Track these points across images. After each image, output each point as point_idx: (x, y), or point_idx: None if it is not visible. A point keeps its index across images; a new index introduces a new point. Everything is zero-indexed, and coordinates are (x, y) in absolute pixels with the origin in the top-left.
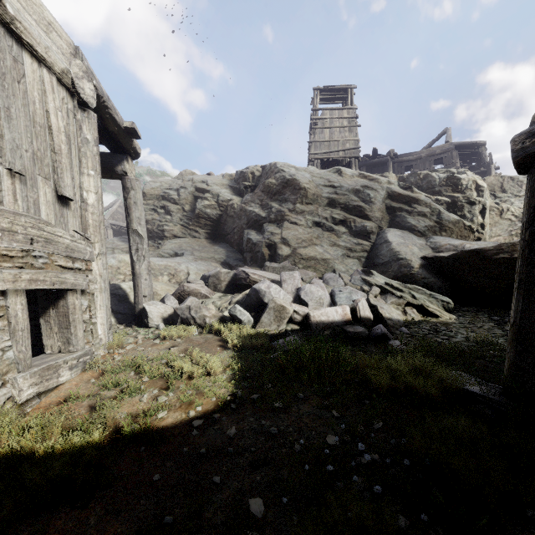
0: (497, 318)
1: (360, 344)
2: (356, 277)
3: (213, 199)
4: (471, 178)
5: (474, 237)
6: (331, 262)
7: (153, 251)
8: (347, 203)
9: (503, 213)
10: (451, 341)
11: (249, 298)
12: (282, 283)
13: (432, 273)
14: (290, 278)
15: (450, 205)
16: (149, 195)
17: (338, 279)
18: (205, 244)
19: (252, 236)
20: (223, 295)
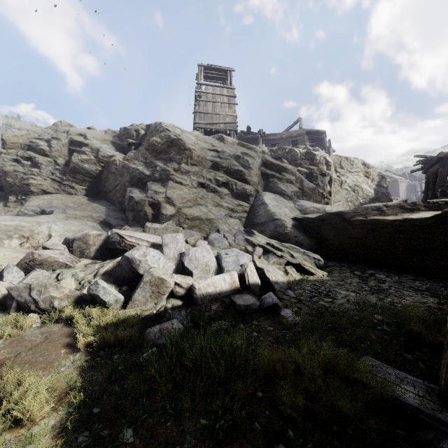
0: (359, 273)
1: (252, 319)
2: (240, 238)
3: (92, 153)
4: (322, 155)
5: (324, 202)
6: (215, 222)
7: (14, 207)
8: (229, 167)
9: (342, 184)
10: (335, 304)
11: (120, 268)
12: (163, 248)
13: (302, 232)
14: (173, 242)
15: (308, 175)
16: (10, 143)
17: (223, 240)
18: (82, 201)
19: (134, 194)
20: (91, 262)
